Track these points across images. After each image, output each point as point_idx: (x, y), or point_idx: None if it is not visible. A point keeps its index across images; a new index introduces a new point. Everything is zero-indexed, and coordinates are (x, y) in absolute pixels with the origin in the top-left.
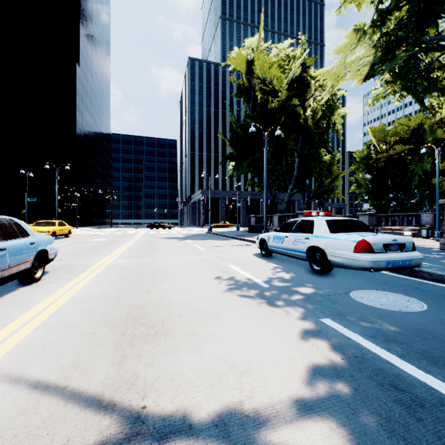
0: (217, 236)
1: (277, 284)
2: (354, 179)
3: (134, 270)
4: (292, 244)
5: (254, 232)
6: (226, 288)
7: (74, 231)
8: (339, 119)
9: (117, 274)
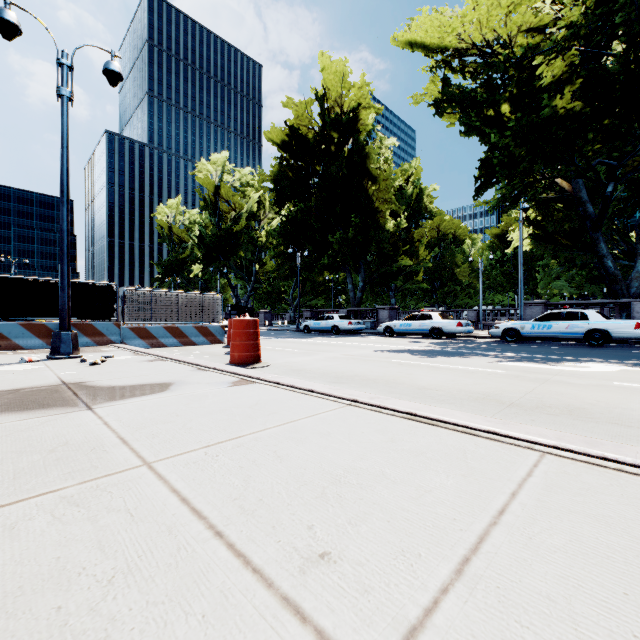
0: None
1: None
2: None
3: None
4: None
5: None
6: None
7: None
8: None
9: None
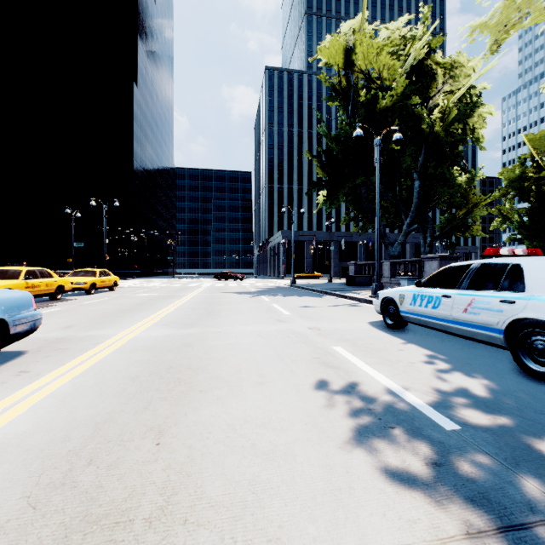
0: (304, 291)
1: (471, 416)
2: (498, 210)
3: (163, 355)
4: (462, 311)
5: (355, 285)
6: (347, 427)
7: (127, 283)
8: (481, 123)
9: (130, 364)
